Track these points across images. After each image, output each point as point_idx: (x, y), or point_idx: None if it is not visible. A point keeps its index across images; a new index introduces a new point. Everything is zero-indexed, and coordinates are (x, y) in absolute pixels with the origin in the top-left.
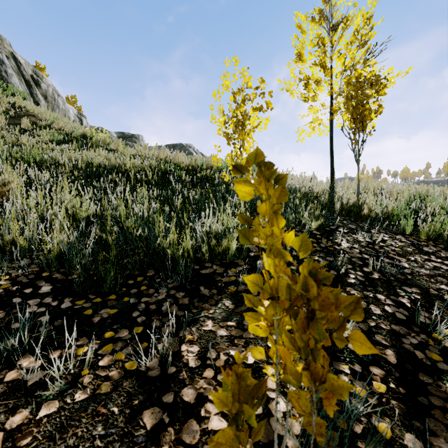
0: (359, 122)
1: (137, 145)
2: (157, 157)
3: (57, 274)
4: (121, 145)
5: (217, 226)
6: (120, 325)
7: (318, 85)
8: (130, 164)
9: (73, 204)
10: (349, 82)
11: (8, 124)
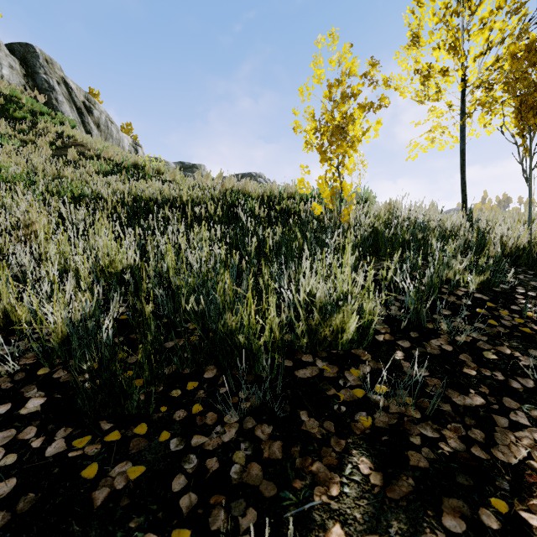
0: (530, 118)
1: (197, 173)
2: (222, 187)
3: (61, 370)
4: (178, 175)
5: (315, 286)
6: (145, 517)
7: (444, 75)
8: (188, 196)
9: (108, 251)
10: (516, 54)
11: (53, 155)
